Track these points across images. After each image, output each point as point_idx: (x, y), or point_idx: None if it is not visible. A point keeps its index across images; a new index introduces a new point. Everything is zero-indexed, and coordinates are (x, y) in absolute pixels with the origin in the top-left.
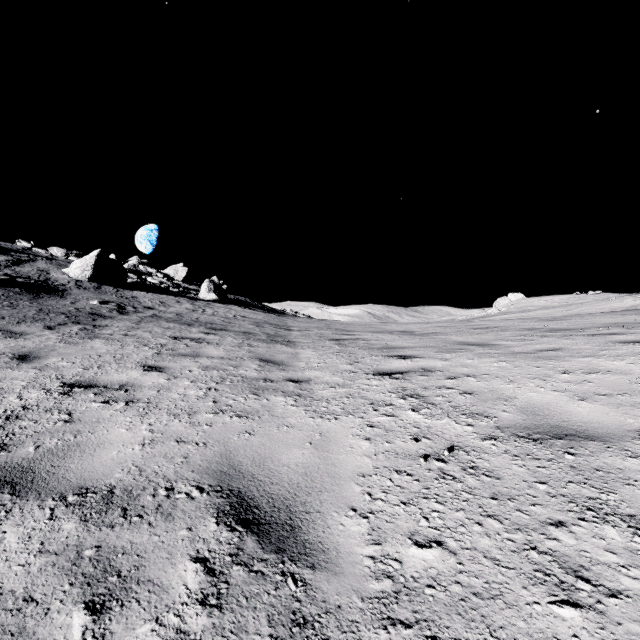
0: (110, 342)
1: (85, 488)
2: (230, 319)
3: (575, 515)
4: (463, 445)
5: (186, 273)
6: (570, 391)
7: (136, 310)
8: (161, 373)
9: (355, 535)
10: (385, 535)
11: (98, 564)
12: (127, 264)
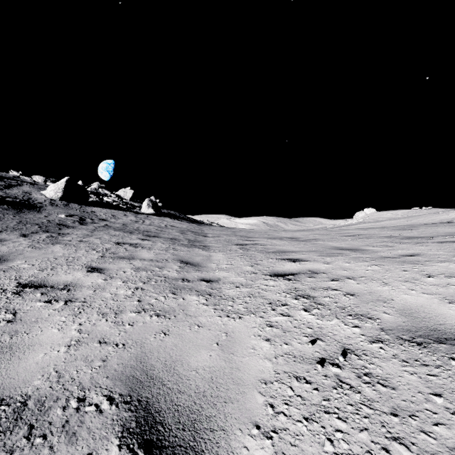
0: (67, 247)
1: (1, 399)
2: (162, 228)
3: None
4: (354, 348)
5: (132, 194)
6: (439, 294)
7: (93, 221)
8: (100, 274)
9: None
10: None
11: None
12: (90, 188)
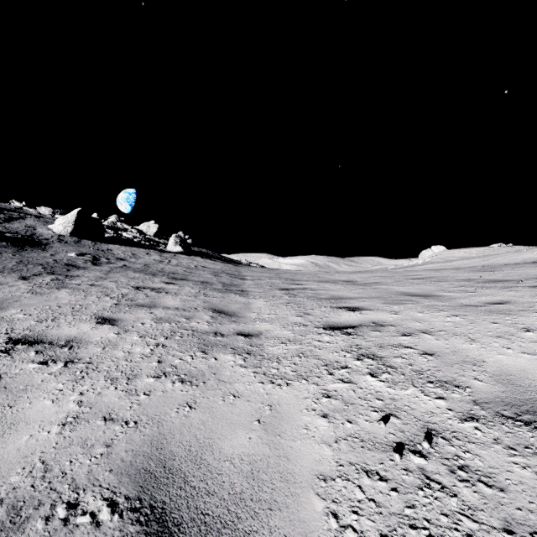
0: (75, 292)
1: None
2: (191, 269)
3: None
4: (440, 428)
5: (157, 229)
6: None
7: (109, 261)
8: (113, 326)
9: None
10: None
11: None
12: (107, 221)
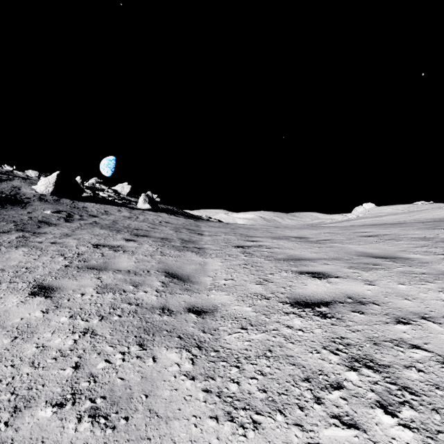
0: (31, 251)
1: None
2: (155, 225)
3: None
4: None
5: (130, 189)
6: None
7: (81, 218)
8: (45, 299)
9: None
10: None
11: None
12: (88, 183)
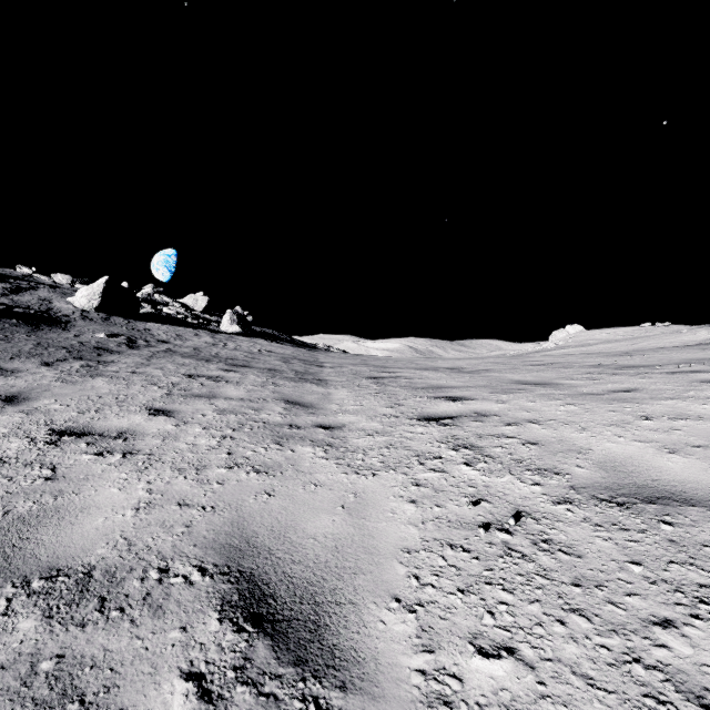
0: (114, 381)
1: (56, 569)
2: (254, 354)
3: (686, 610)
4: (531, 510)
5: (206, 303)
6: (656, 441)
7: (148, 344)
8: (169, 418)
9: (399, 638)
10: (439, 638)
11: (56, 683)
12: (141, 293)
